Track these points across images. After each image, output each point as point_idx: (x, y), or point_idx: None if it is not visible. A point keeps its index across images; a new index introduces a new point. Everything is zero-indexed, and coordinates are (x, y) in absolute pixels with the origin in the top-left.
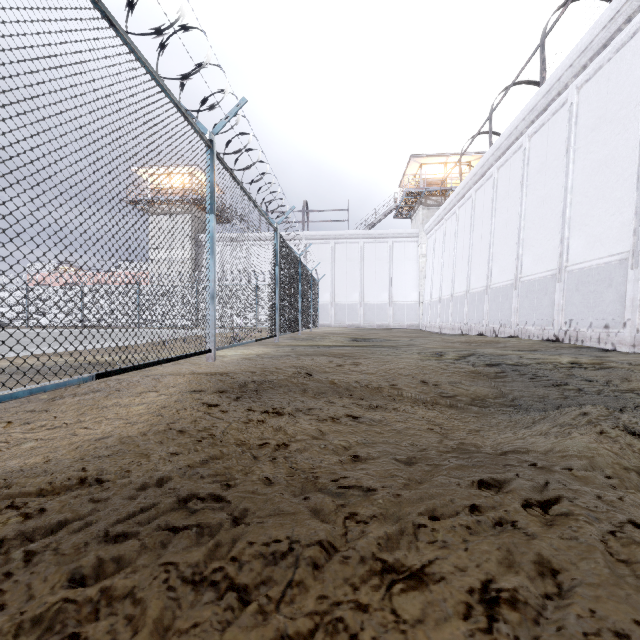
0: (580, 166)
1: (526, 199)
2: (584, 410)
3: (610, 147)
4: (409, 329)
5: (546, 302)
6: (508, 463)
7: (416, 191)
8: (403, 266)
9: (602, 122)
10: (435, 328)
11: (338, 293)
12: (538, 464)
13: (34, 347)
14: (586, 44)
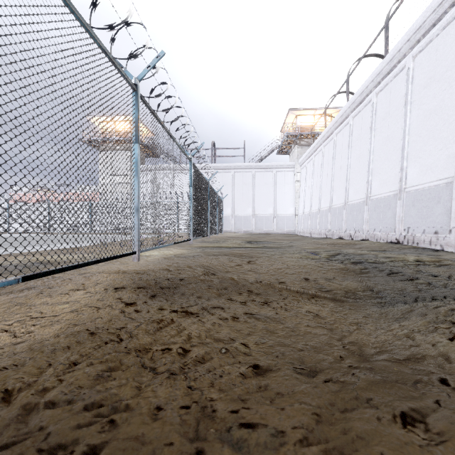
0: (415, 114)
1: (374, 139)
2: (452, 307)
3: (438, 100)
4: (288, 234)
5: (389, 214)
6: (416, 379)
7: (293, 135)
8: (283, 189)
9: (432, 81)
10: (307, 233)
11: (237, 208)
12: (449, 381)
13: (2, 249)
14: (420, 24)
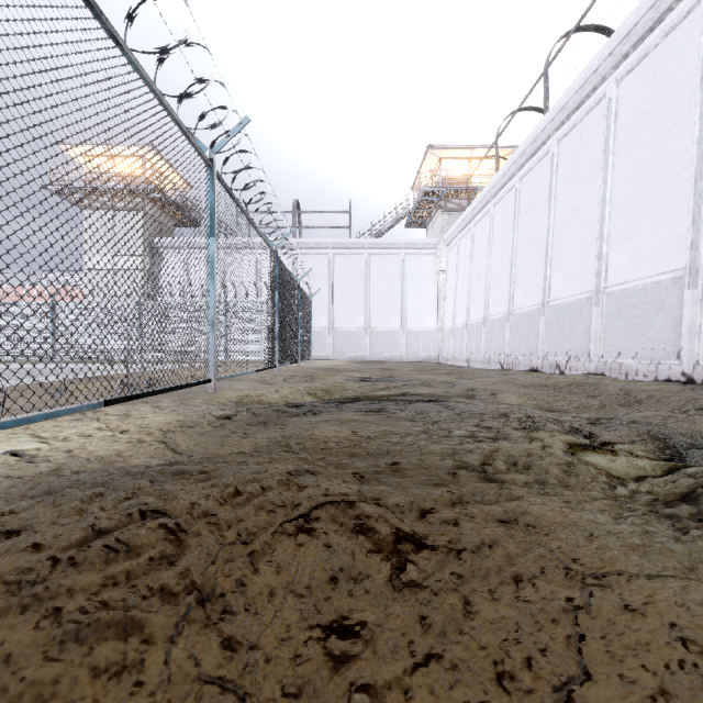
0: None
1: (613, 172)
2: None
3: None
4: (426, 362)
5: (661, 321)
6: None
7: (435, 190)
8: (418, 284)
9: None
10: (460, 361)
11: (338, 317)
12: None
13: None
14: None
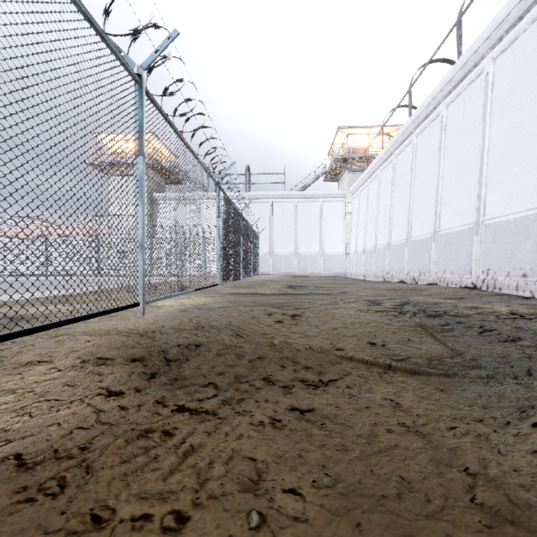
0: (496, 129)
1: (444, 161)
2: None
3: (526, 110)
4: (337, 276)
5: (464, 253)
6: None
7: (343, 157)
8: (332, 222)
9: (518, 88)
10: (360, 276)
11: (276, 245)
12: None
13: None
14: (503, 17)
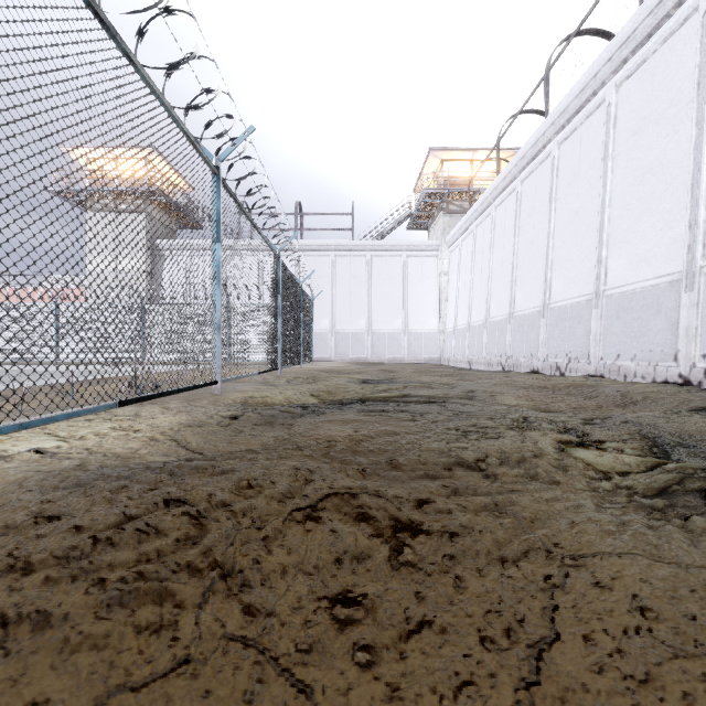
0: None
1: (612, 176)
2: None
3: None
4: (428, 364)
5: (659, 324)
6: None
7: (437, 192)
8: (420, 286)
9: None
10: (462, 363)
11: (340, 319)
12: None
13: None
14: None
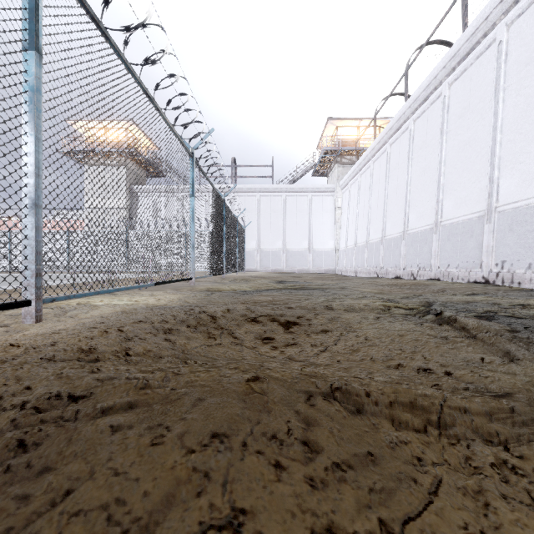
0: (512, 103)
1: (446, 145)
2: None
3: None
4: (327, 273)
5: (472, 244)
6: None
7: (333, 150)
8: (321, 217)
9: None
10: (351, 272)
11: (263, 241)
12: None
13: None
14: None
